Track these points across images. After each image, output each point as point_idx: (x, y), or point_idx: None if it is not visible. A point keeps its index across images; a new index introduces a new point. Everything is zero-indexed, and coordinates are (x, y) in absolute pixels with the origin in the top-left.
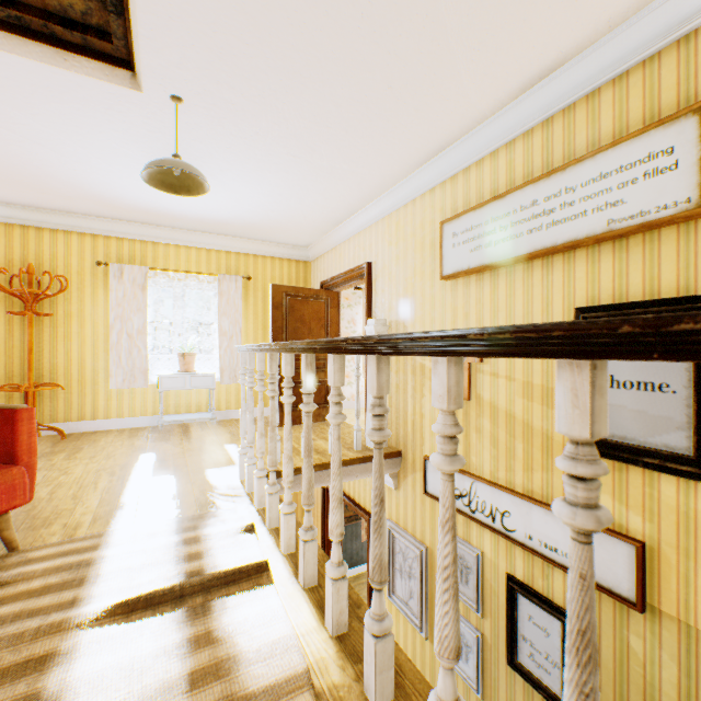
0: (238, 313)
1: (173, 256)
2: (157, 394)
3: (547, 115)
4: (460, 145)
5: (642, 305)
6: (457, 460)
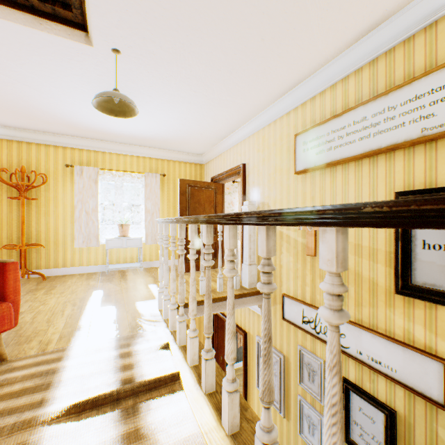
0: (157, 198)
1: (115, 161)
2: (104, 251)
3: (373, 57)
4: (309, 81)
5: None
6: (344, 315)
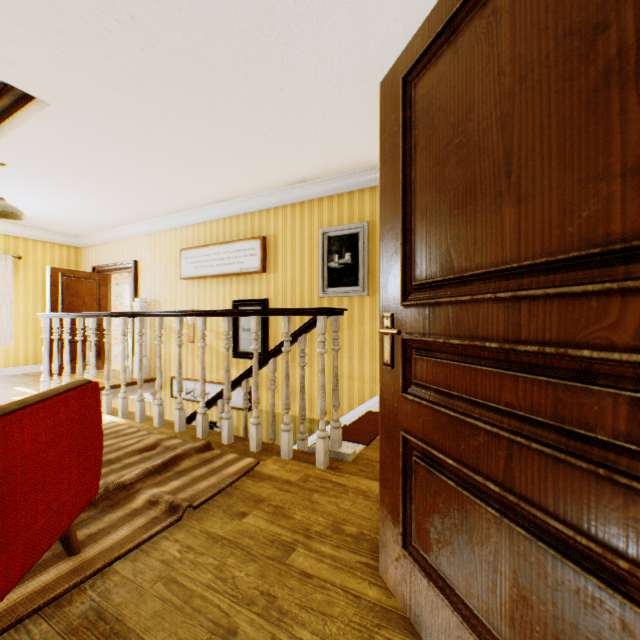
0: (8, 286)
1: None
2: None
3: (224, 217)
4: (190, 213)
5: (250, 301)
6: (162, 341)
